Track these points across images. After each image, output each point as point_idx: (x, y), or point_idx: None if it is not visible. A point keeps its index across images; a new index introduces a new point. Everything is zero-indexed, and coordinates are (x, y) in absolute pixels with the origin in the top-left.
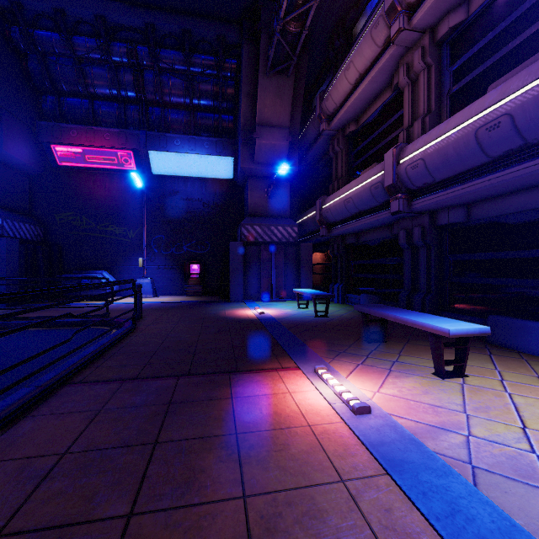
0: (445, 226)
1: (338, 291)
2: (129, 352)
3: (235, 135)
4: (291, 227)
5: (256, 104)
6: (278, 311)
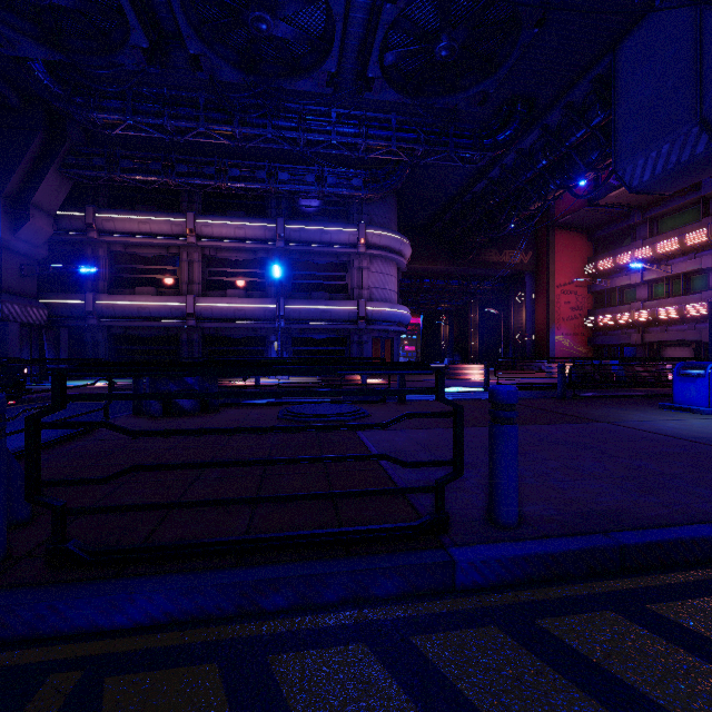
0: (206, 334)
1: None
2: None
3: None
4: (43, 310)
5: (35, 185)
6: None
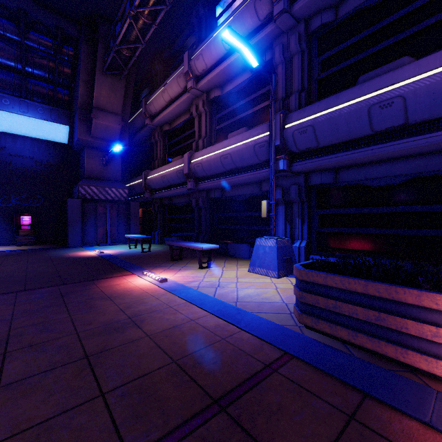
0: (214, 198)
1: (158, 236)
2: (1, 281)
3: (70, 107)
4: (123, 189)
5: (93, 92)
6: (114, 251)
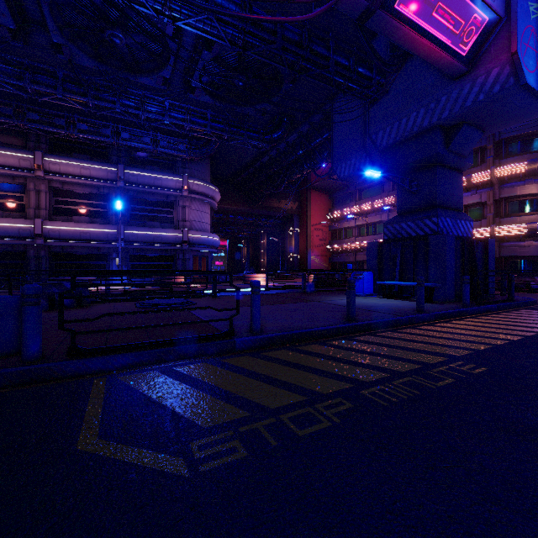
0: (52, 251)
1: None
2: None
3: None
4: None
5: None
6: None
